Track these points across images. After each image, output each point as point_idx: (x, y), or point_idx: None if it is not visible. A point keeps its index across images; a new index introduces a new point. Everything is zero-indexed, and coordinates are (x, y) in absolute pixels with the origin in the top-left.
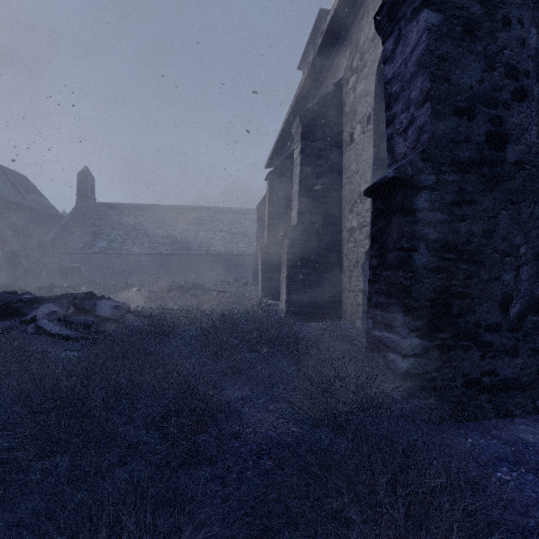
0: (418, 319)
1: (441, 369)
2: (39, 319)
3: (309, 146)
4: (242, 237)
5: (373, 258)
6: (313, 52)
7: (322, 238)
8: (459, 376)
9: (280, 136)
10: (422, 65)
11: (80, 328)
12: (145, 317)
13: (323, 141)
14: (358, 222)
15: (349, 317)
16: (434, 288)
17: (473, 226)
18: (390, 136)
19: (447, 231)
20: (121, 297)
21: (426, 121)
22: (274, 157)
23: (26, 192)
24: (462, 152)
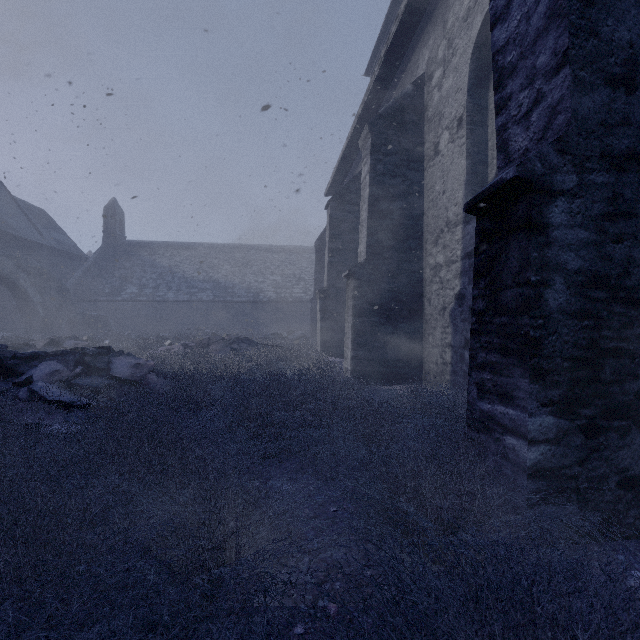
0: (551, 388)
1: (587, 461)
2: (34, 381)
3: (381, 162)
4: (298, 281)
5: (478, 300)
6: (386, 44)
7: (398, 279)
8: (613, 473)
9: (343, 155)
10: (556, 14)
11: (87, 392)
12: (172, 379)
13: (399, 154)
14: (445, 257)
15: (432, 380)
16: (575, 342)
17: (634, 251)
18: (501, 126)
19: (595, 257)
20: (148, 353)
21: (563, 96)
22: (335, 181)
23: (45, 229)
24: (618, 140)
